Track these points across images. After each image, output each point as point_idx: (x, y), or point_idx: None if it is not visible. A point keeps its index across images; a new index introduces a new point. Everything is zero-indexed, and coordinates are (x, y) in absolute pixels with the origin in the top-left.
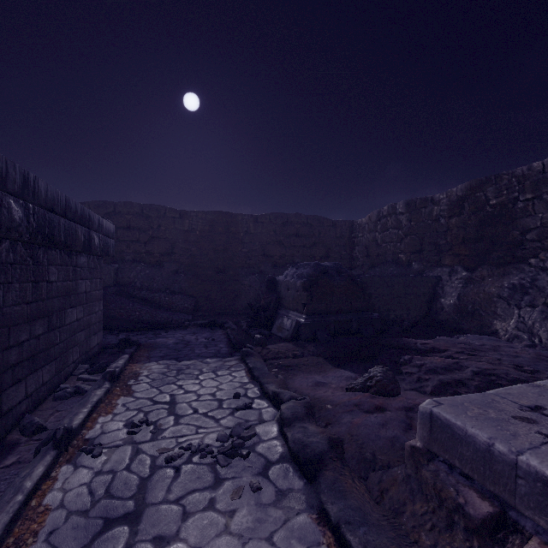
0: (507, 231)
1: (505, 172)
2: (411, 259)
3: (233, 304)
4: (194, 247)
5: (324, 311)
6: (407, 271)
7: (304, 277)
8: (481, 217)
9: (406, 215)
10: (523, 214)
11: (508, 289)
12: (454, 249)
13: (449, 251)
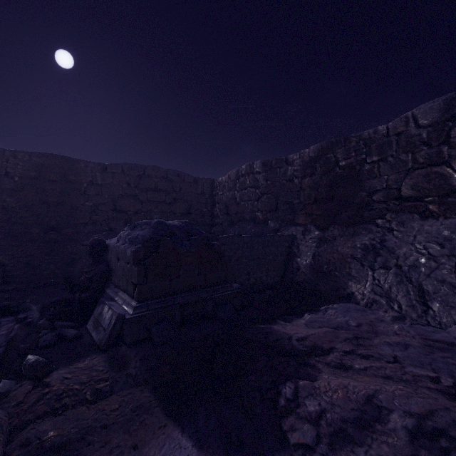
0: (355, 192)
1: (353, 134)
2: (267, 217)
3: (68, 270)
4: (11, 198)
5: (167, 291)
6: (264, 229)
7: (138, 243)
8: (332, 177)
9: (263, 174)
10: (370, 176)
11: (361, 250)
12: (307, 208)
13: (302, 210)
